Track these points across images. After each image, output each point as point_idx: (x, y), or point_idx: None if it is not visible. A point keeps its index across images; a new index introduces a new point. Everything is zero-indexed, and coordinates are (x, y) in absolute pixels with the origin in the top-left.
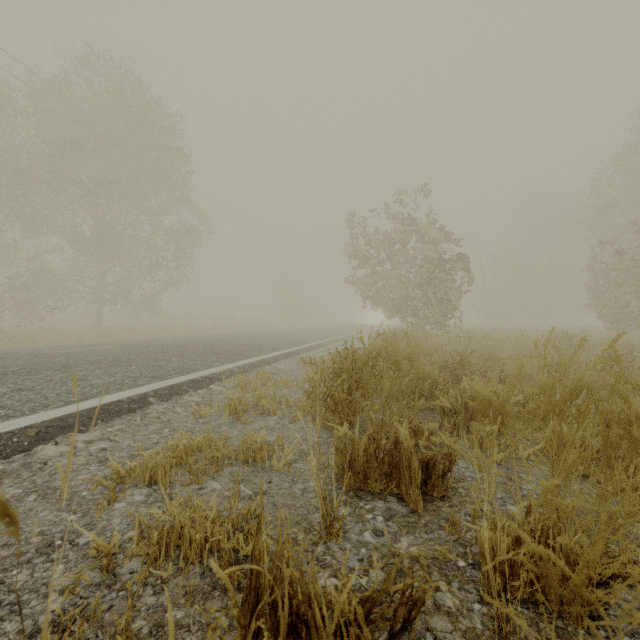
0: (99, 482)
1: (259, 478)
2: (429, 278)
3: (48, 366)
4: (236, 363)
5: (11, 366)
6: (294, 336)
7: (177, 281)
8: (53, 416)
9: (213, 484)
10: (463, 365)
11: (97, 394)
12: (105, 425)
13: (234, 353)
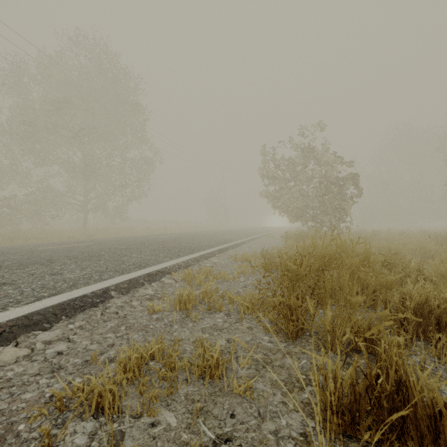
0: (43, 406)
1: (219, 407)
2: (325, 192)
3: (36, 261)
4: (182, 258)
5: (8, 260)
6: (222, 235)
7: (138, 196)
8: (20, 314)
9: (167, 416)
10: (387, 265)
11: (66, 289)
12: (68, 321)
13: (180, 249)
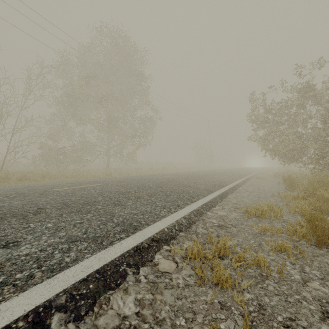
0: None
1: None
2: None
3: (25, 210)
4: (182, 211)
5: (0, 208)
6: (214, 177)
7: (144, 144)
8: None
9: None
10: None
11: None
12: None
13: (178, 195)
